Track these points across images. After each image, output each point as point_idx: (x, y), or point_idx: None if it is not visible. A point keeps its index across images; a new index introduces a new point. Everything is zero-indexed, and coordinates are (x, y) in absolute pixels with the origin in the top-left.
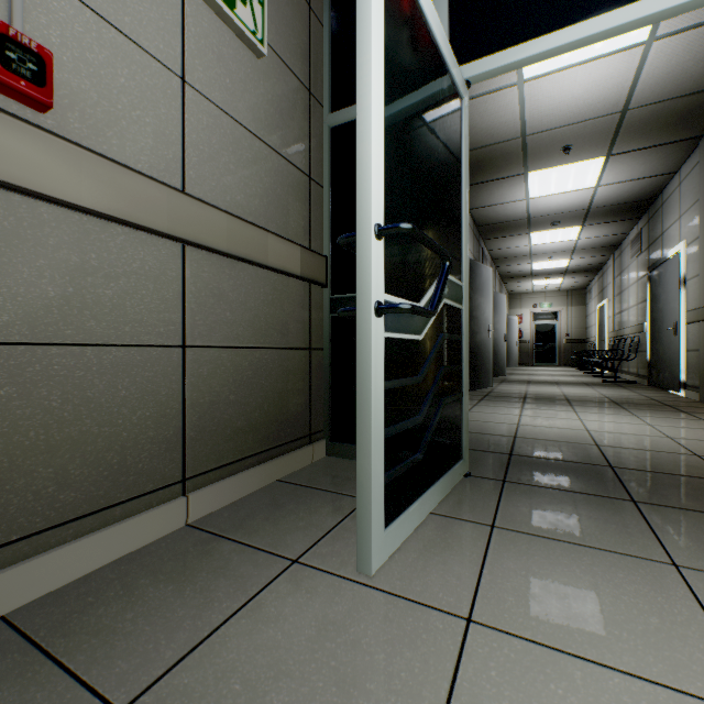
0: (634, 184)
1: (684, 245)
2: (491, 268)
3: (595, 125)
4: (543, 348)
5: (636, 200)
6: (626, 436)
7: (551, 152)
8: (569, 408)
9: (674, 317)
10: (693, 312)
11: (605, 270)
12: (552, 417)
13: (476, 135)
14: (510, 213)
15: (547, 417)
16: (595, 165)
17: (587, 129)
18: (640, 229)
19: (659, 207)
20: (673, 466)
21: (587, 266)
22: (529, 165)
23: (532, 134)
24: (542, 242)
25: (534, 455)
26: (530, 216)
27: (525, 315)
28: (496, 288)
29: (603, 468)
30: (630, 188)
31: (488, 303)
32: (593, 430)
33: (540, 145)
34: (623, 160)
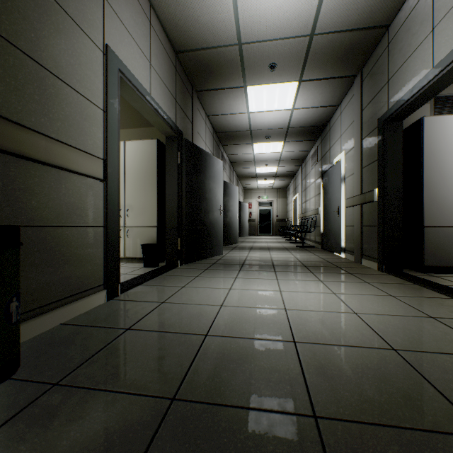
0: (315, 111)
1: (344, 154)
2: (222, 161)
3: (292, 46)
4: (264, 224)
5: (315, 125)
6: (320, 315)
7: (262, 67)
8: (273, 275)
9: (338, 203)
10: (350, 200)
11: (297, 175)
12: (258, 289)
13: (200, 32)
14: (238, 124)
15: (253, 289)
16: (292, 88)
17: (287, 48)
18: (317, 147)
19: (328, 131)
20: (389, 393)
21: (288, 173)
22: (247, 78)
23: (247, 44)
24: (261, 152)
25: (208, 396)
26: (252, 128)
27: (253, 203)
28: (234, 183)
29: (305, 426)
30: (313, 114)
31: (220, 188)
32: (291, 308)
33: (254, 58)
34: (309, 87)
